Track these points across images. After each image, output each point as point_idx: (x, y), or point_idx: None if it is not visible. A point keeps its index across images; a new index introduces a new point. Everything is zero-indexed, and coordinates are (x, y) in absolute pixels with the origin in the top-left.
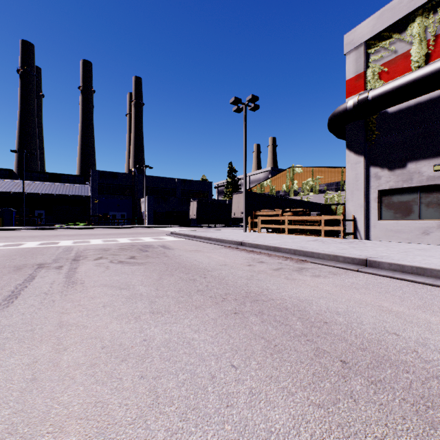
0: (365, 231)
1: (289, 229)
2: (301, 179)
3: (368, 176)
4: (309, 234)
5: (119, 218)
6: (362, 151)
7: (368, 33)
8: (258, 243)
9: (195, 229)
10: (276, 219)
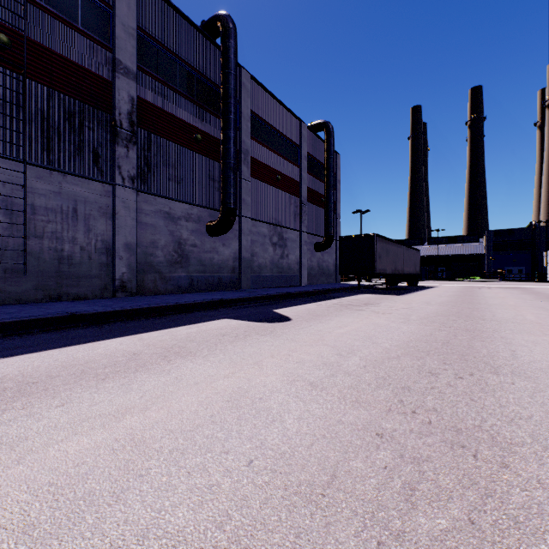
0: None
1: None
2: None
3: None
4: None
5: (515, 273)
6: None
7: None
8: None
9: None
10: None
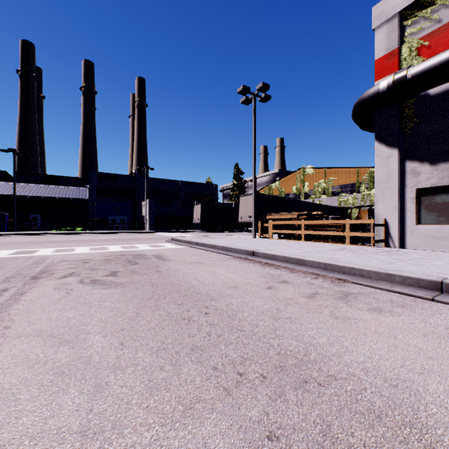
0: (399, 238)
1: (304, 235)
2: (312, 181)
3: (403, 172)
4: (330, 241)
5: (119, 222)
6: (396, 143)
7: (404, 1)
8: (275, 253)
9: (199, 234)
10: (290, 224)
